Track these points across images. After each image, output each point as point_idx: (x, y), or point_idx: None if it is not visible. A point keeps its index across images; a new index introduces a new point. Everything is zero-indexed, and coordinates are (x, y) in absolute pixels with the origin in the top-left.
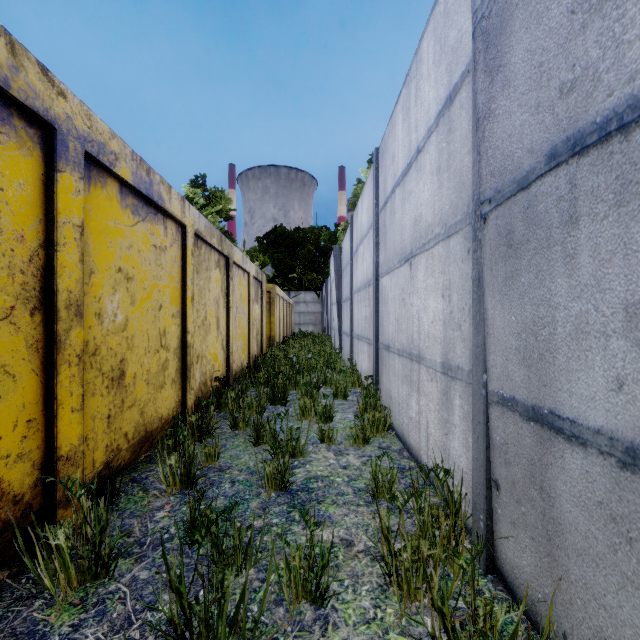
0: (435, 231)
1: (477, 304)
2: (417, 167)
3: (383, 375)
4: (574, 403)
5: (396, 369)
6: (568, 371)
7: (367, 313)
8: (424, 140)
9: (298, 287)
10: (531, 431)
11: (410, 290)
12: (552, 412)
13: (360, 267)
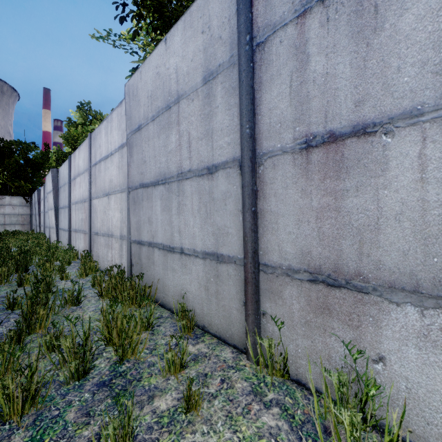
0: (118, 188)
1: (128, 216)
2: (111, 160)
3: (94, 247)
4: (144, 237)
5: (102, 242)
6: (143, 231)
7: (83, 217)
8: (114, 152)
9: (2, 191)
10: (138, 246)
11: (108, 208)
12: (141, 240)
13: (78, 190)
